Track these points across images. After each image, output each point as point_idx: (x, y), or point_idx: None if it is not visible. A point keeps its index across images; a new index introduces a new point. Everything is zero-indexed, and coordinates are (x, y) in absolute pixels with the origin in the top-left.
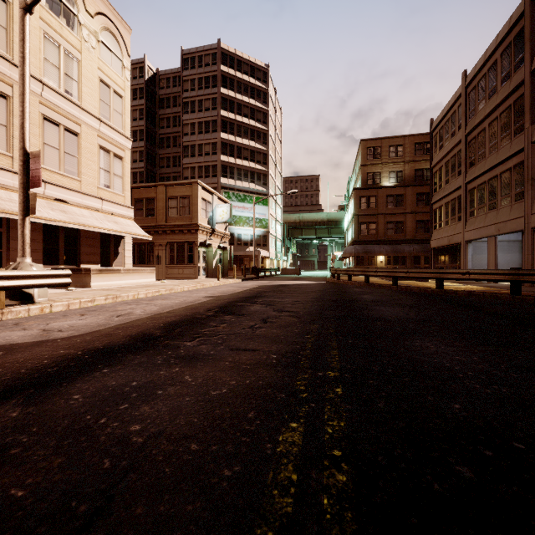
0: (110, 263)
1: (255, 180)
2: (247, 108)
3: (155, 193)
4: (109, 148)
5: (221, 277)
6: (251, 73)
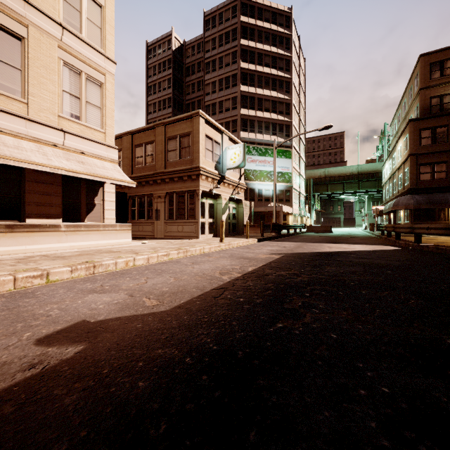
0: (81, 218)
1: (277, 132)
2: (269, 57)
3: (154, 135)
4: (80, 67)
5: (234, 235)
6: (272, 19)
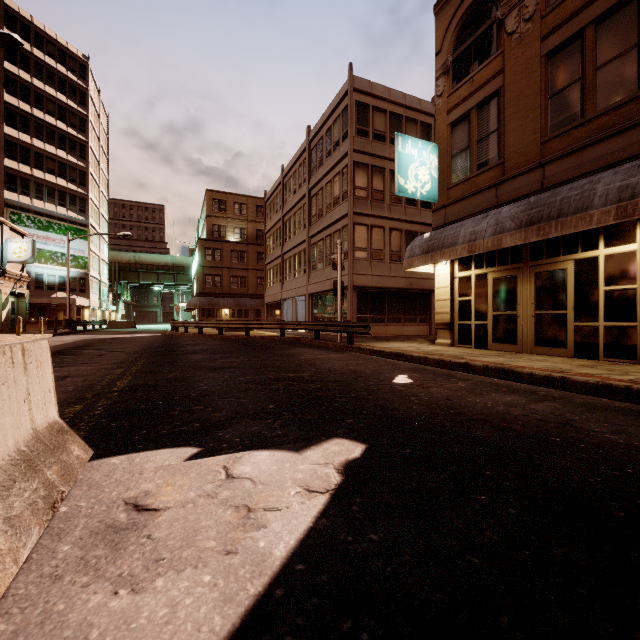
0: None
1: (67, 203)
2: (54, 103)
3: None
4: None
5: (14, 332)
6: (60, 58)
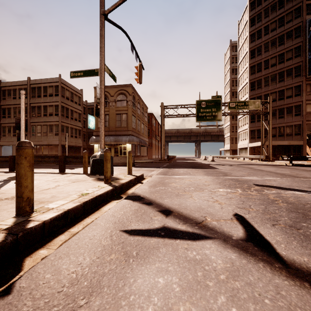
0: None
1: None
2: None
3: None
4: None
5: None
6: None
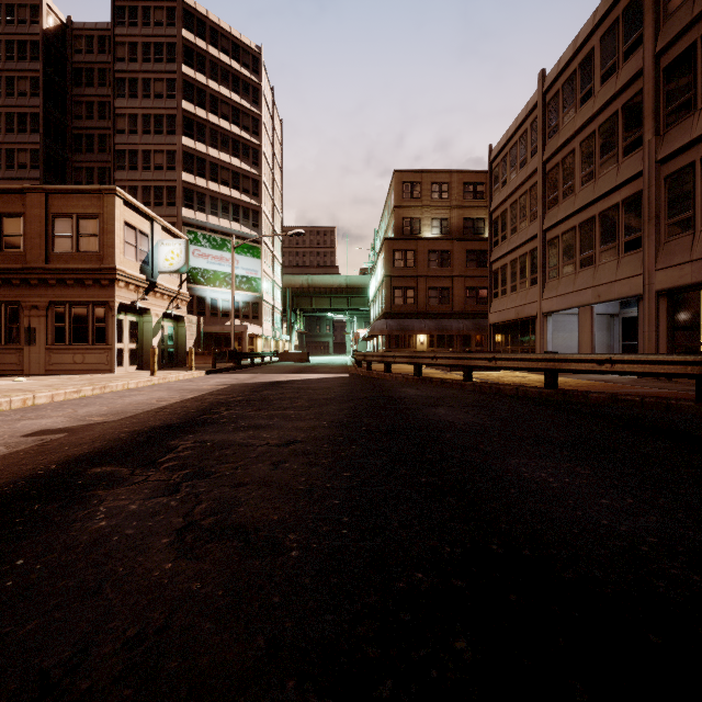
0: None
1: (240, 217)
2: (228, 106)
3: (24, 205)
4: None
5: (171, 367)
6: (233, 53)
